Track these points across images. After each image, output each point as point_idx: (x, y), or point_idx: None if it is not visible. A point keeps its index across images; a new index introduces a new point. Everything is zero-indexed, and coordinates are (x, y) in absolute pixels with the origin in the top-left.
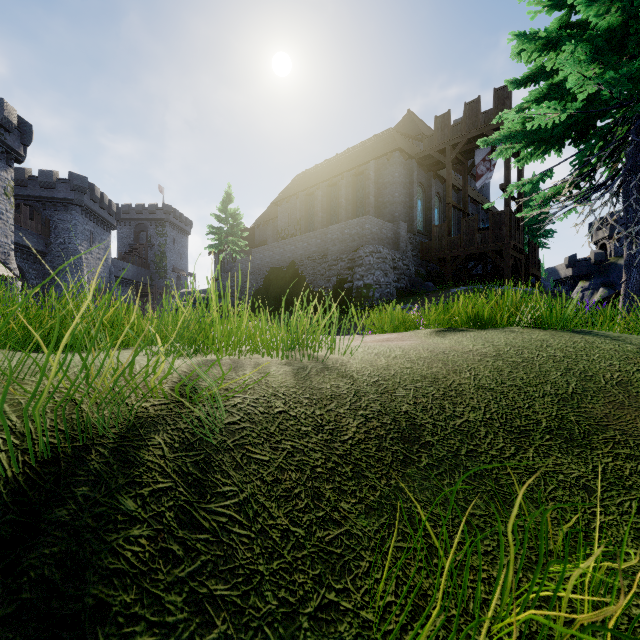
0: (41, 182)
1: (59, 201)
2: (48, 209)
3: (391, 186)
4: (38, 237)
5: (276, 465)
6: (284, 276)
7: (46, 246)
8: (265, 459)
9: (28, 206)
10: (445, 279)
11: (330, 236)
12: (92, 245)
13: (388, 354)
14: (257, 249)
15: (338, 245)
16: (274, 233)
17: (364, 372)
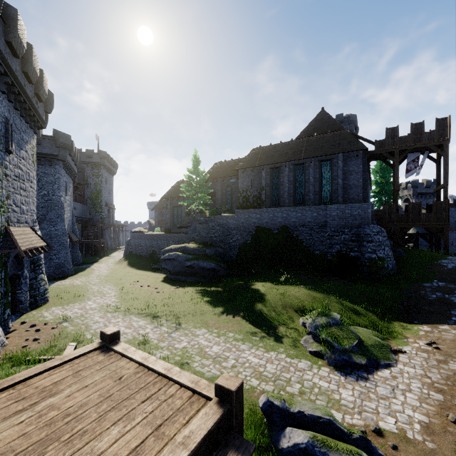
0: None
1: (44, 156)
2: None
3: (356, 174)
4: None
5: None
6: (277, 237)
7: None
8: None
9: None
10: None
11: (329, 212)
12: (66, 194)
13: None
14: (241, 210)
15: (338, 220)
16: (222, 188)
17: None
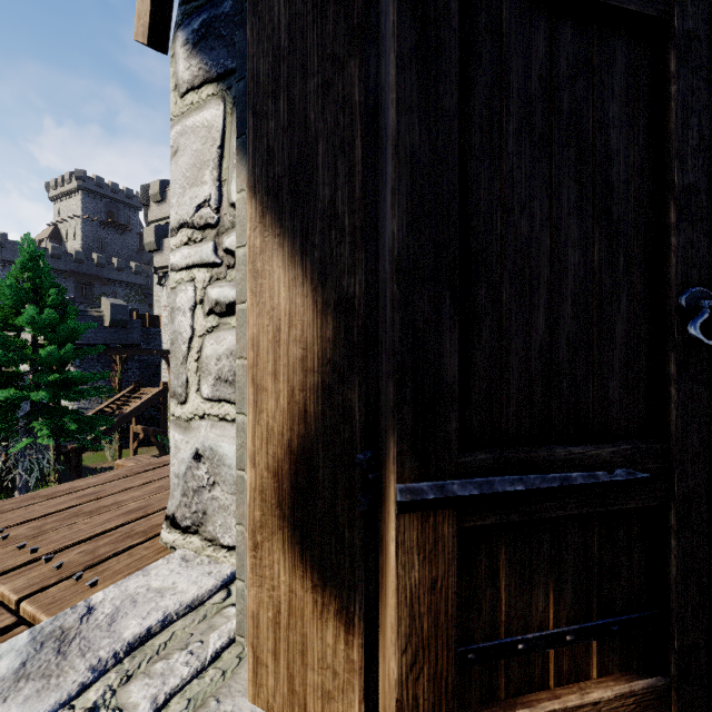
0: None
1: None
2: None
3: None
4: None
5: None
6: None
7: None
8: None
9: None
10: None
11: None
12: None
13: None
14: None
15: None
16: None
17: None
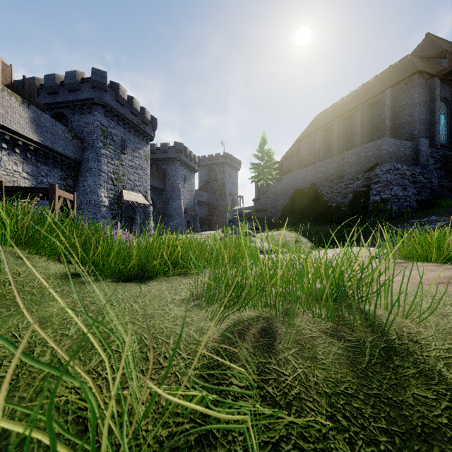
0: (161, 150)
1: (169, 159)
2: (165, 165)
3: (409, 107)
4: (160, 181)
5: None
6: (306, 195)
7: (164, 186)
8: None
9: (156, 164)
10: None
11: (346, 160)
12: (185, 183)
13: None
14: (285, 176)
15: (354, 167)
16: (297, 163)
17: None
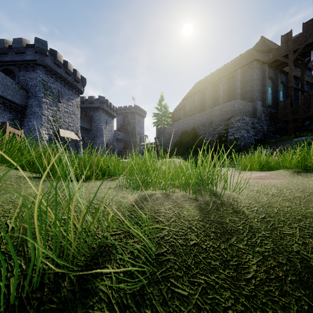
0: (89, 101)
1: (95, 108)
2: (91, 112)
3: (251, 81)
4: (88, 123)
5: (193, 302)
6: (189, 135)
7: (91, 127)
8: (185, 294)
9: (85, 111)
10: (287, 133)
11: (214, 113)
12: (107, 125)
13: (266, 192)
14: (175, 122)
15: (218, 117)
16: (184, 114)
17: (252, 208)
